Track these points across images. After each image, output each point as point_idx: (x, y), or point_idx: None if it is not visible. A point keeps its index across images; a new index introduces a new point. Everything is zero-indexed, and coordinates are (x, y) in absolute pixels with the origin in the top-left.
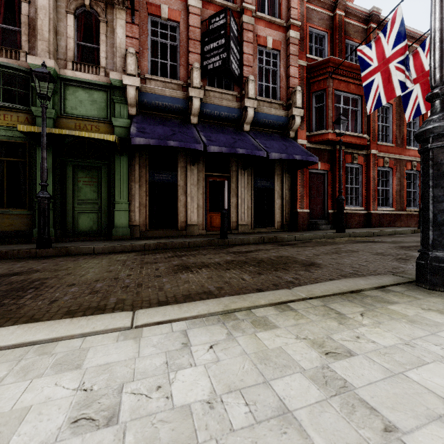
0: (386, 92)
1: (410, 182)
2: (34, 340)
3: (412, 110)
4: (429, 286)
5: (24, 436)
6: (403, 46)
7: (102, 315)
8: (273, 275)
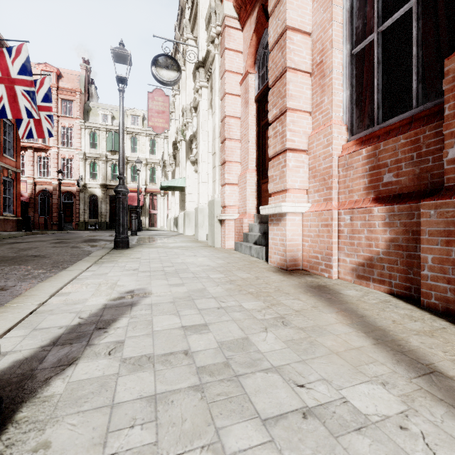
0: (10, 107)
1: (6, 188)
2: (72, 278)
3: (24, 130)
4: (121, 248)
5: (134, 272)
6: (29, 79)
7: (58, 274)
8: (36, 262)
